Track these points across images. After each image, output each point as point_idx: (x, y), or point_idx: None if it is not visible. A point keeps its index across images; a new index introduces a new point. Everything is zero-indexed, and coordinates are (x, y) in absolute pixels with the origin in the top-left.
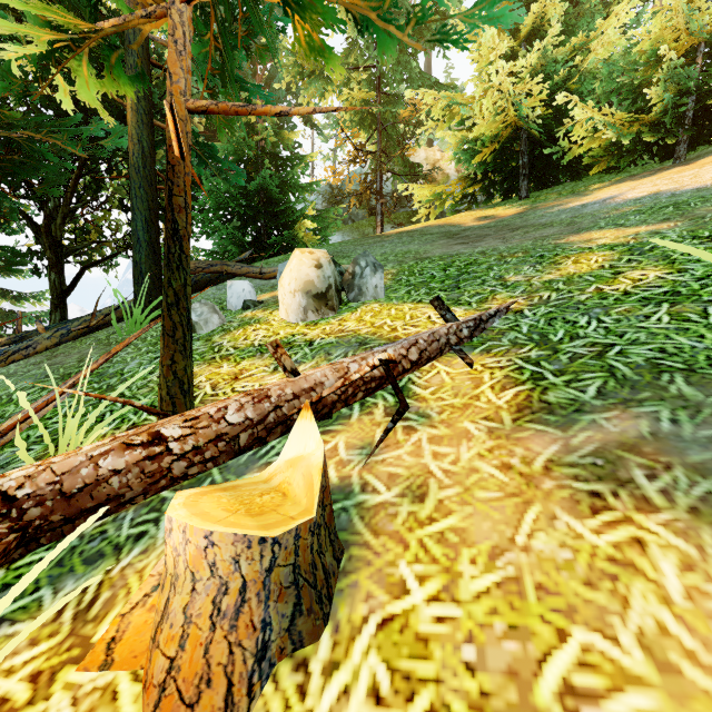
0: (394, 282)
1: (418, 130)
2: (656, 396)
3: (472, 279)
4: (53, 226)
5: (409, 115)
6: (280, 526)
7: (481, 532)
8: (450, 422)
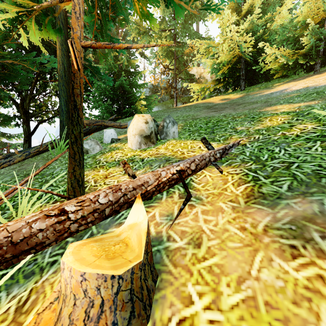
0: (182, 129)
1: (193, 59)
2: (320, 191)
3: (220, 128)
4: (25, 104)
5: (189, 52)
6: (123, 267)
7: (231, 267)
8: (212, 202)
